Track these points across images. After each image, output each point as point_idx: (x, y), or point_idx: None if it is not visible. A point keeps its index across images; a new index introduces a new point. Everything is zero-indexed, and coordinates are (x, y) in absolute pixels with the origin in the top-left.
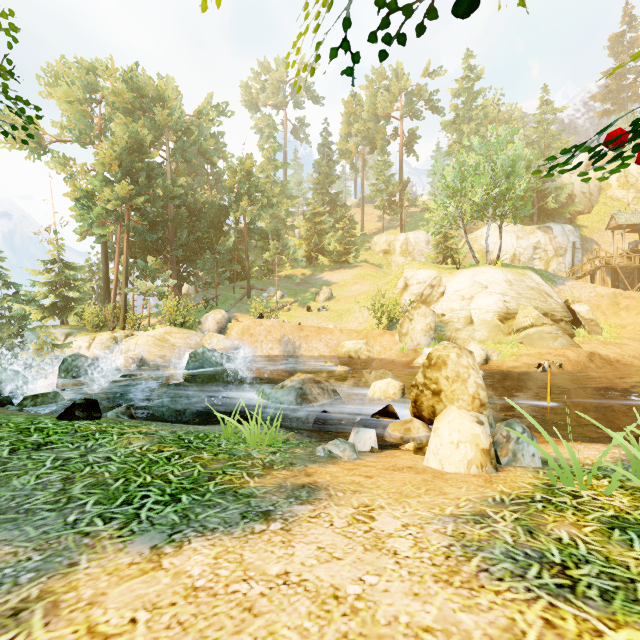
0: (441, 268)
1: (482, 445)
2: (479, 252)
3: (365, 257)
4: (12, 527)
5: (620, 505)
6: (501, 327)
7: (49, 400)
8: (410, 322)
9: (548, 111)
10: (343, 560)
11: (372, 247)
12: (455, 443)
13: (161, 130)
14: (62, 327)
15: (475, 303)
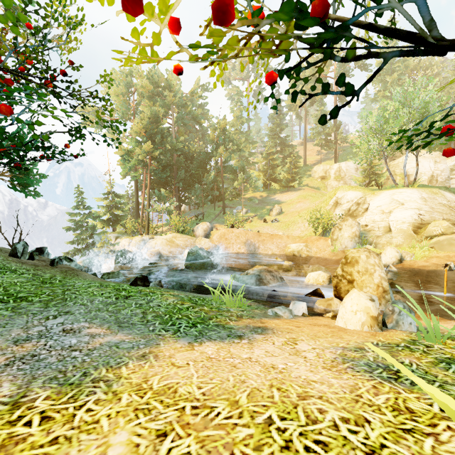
0: (366, 190)
1: (372, 314)
2: (400, 175)
3: (307, 182)
4: (128, 329)
5: None
6: (415, 235)
7: (115, 276)
8: (339, 231)
9: None
10: (278, 357)
11: (312, 174)
12: (354, 311)
13: (169, 106)
14: (113, 233)
15: (393, 216)
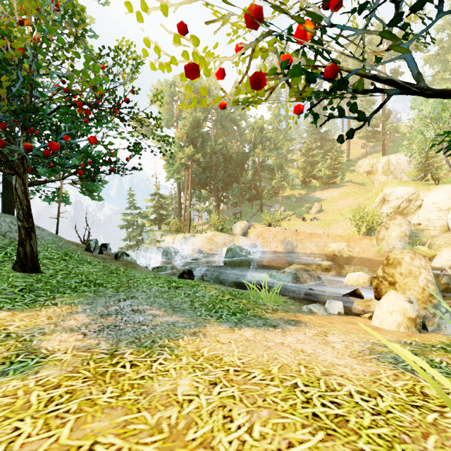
0: (419, 185)
1: (409, 315)
2: None
3: (350, 178)
4: (180, 313)
5: None
6: None
7: (163, 270)
8: (386, 230)
9: None
10: (308, 344)
11: (356, 169)
12: (390, 312)
13: (208, 111)
14: (159, 231)
15: None
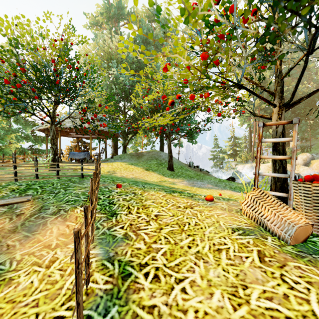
0: None
1: None
2: None
3: None
4: (218, 187)
5: None
6: None
7: None
8: None
9: None
10: None
11: None
12: None
13: None
14: (234, 161)
15: None
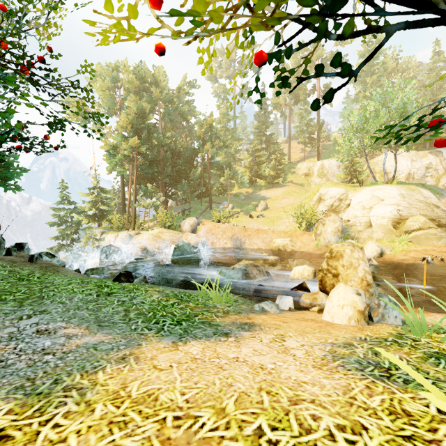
0: (348, 186)
1: (358, 308)
2: (380, 173)
3: (291, 179)
4: (109, 328)
5: (444, 347)
6: (394, 230)
7: (99, 272)
8: (323, 226)
9: (440, 60)
10: (266, 355)
11: (296, 171)
12: (341, 306)
13: (156, 102)
14: (99, 228)
15: (374, 212)
